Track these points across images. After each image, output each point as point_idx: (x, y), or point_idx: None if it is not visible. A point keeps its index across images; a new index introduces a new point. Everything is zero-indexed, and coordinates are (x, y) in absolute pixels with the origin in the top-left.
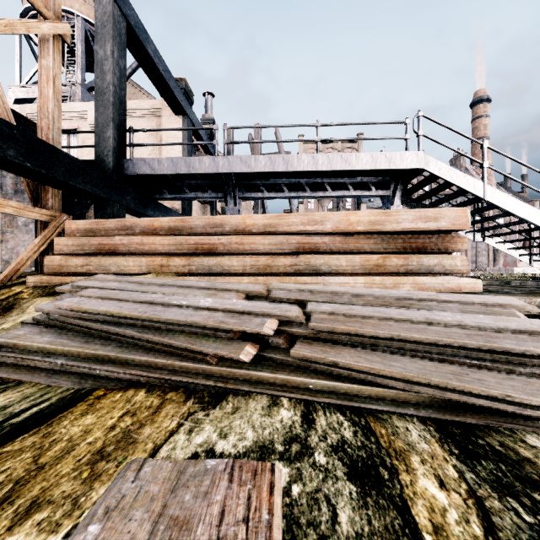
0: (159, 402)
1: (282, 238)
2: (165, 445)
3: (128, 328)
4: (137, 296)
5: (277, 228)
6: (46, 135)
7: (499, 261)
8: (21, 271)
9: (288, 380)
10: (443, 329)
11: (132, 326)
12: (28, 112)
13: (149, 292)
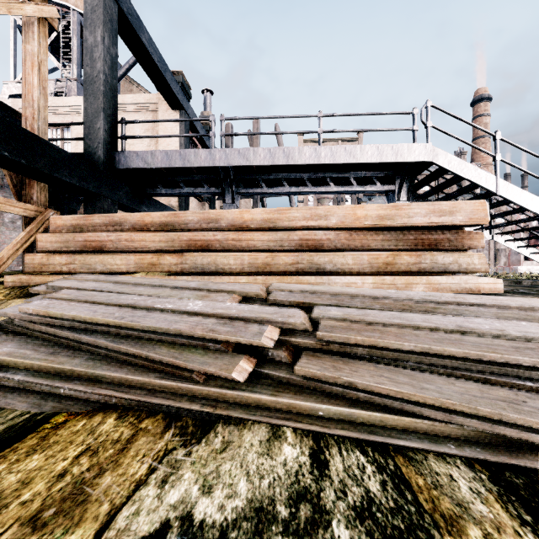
0: (129, 434)
1: (282, 234)
2: (126, 506)
3: (101, 337)
4: (116, 298)
5: (277, 223)
6: (31, 125)
7: (500, 261)
8: (1, 270)
9: (293, 405)
10: (483, 340)
11: (107, 334)
12: (20, 107)
13: (132, 293)
